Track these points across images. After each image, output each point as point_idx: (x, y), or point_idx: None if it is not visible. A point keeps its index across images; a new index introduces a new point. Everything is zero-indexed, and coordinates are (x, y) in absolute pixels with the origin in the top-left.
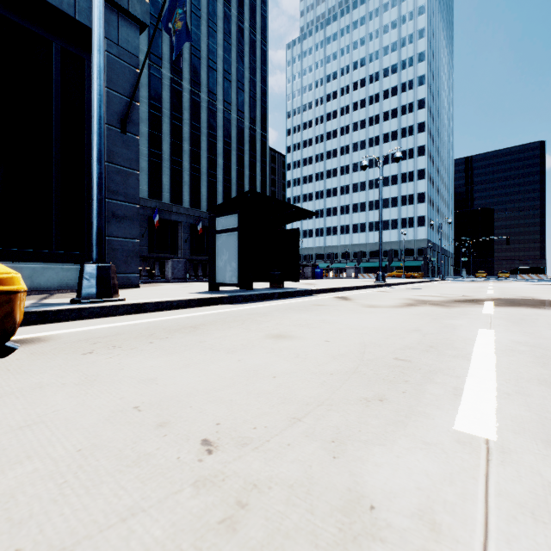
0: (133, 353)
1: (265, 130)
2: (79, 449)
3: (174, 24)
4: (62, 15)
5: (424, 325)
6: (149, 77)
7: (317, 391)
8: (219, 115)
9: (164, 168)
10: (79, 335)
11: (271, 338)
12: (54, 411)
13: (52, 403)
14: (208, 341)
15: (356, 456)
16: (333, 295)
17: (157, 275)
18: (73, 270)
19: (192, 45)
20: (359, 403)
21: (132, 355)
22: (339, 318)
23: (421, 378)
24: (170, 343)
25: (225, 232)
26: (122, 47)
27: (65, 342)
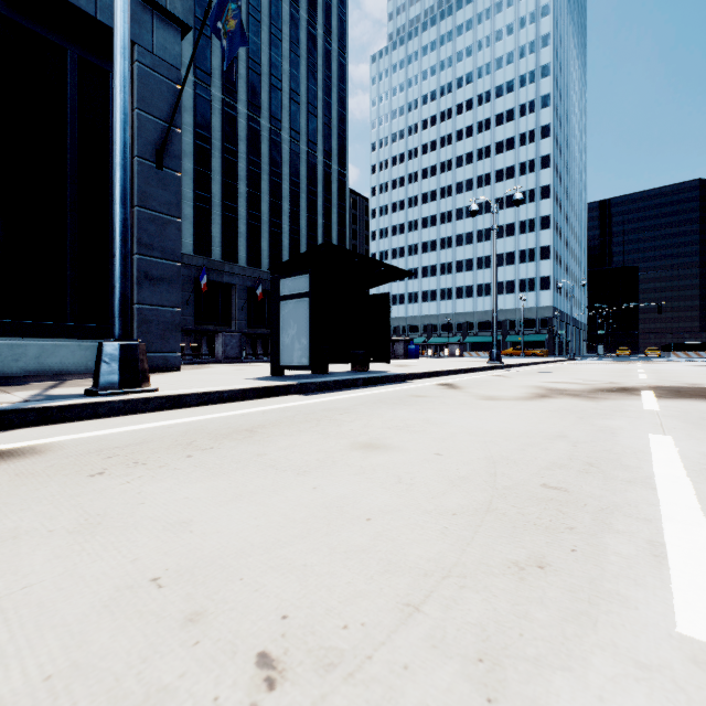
0: (162, 474)
1: (344, 166)
2: (48, 676)
3: (225, 23)
4: (79, 13)
5: (570, 429)
6: (194, 99)
7: (437, 547)
8: (285, 148)
9: (214, 215)
10: (90, 443)
11: (359, 449)
12: (24, 588)
13: (26, 570)
14: (270, 454)
15: (528, 698)
16: (435, 382)
17: (204, 354)
18: (94, 348)
19: (250, 57)
20: (507, 572)
21: (159, 479)
22: (449, 417)
23: (592, 522)
24: (216, 458)
25: (292, 297)
26: (158, 56)
27: (68, 455)
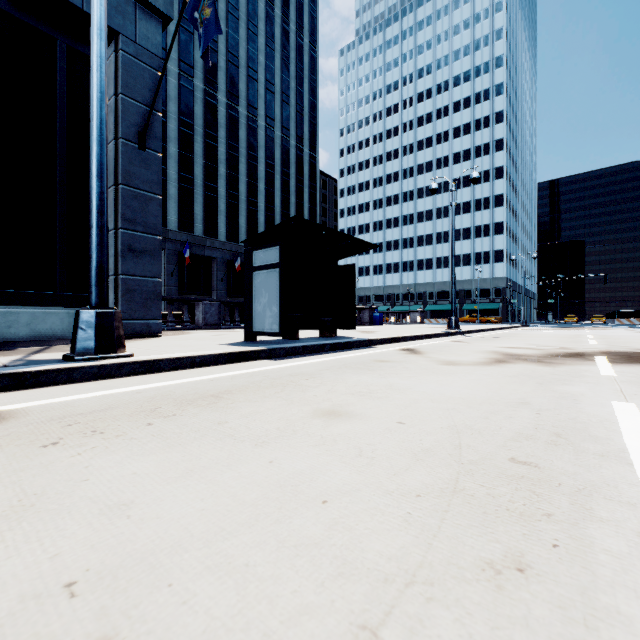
0: (116, 445)
1: (314, 150)
2: None
3: (201, 12)
4: (67, 5)
5: (532, 395)
6: (179, 89)
7: (399, 540)
8: (261, 133)
9: (197, 195)
10: (56, 409)
11: (320, 417)
12: None
13: None
14: (231, 422)
15: None
16: (398, 347)
17: (185, 321)
18: None
19: (229, 51)
20: (482, 578)
21: (112, 450)
22: (412, 383)
23: (571, 507)
24: (176, 426)
25: (264, 268)
26: (141, 45)
27: (29, 422)
